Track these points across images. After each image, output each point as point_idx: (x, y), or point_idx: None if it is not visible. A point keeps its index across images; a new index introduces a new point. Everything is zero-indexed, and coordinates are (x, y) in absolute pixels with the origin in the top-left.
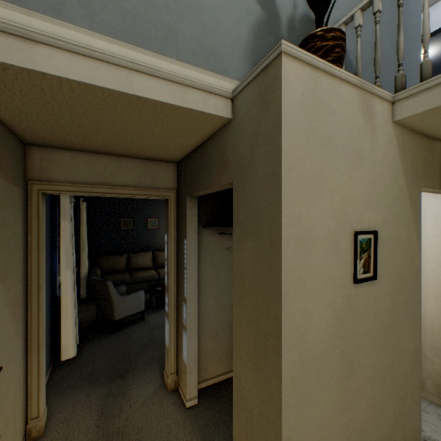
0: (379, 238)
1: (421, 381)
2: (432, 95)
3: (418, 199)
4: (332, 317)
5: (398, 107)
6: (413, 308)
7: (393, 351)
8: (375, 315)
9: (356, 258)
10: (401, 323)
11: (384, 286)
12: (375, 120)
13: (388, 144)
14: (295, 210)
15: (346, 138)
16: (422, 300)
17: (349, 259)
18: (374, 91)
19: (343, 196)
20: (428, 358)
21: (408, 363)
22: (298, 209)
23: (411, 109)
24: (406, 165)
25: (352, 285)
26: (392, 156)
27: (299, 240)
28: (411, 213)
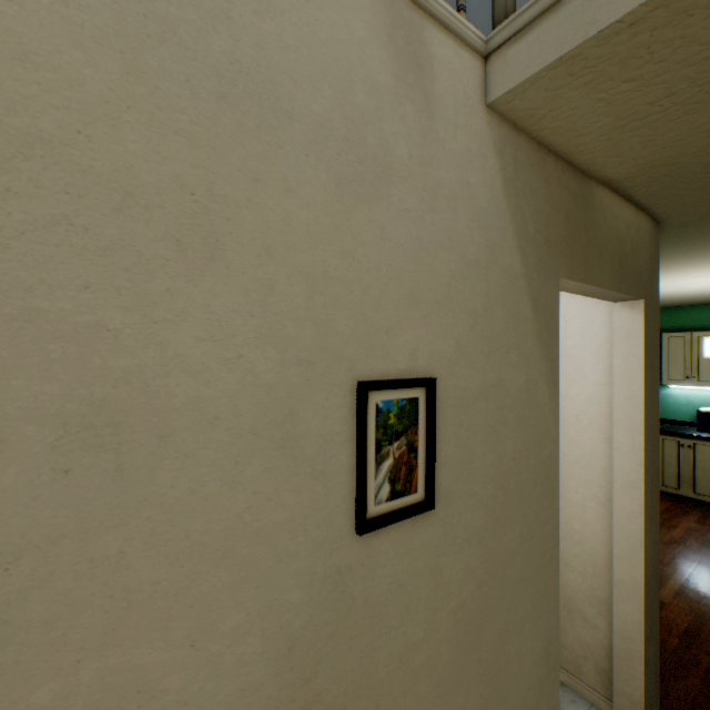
0: (447, 397)
1: (576, 662)
2: (566, 18)
3: (554, 304)
4: (267, 657)
5: (497, 67)
6: (542, 553)
7: (488, 675)
8: (436, 600)
9: (363, 460)
10: (510, 598)
11: (464, 520)
12: (436, 85)
13: (476, 159)
14: (56, 307)
15: (331, 105)
16: (578, 507)
17: (339, 464)
18: (429, 2)
19: (316, 274)
20: (588, 619)
21: (528, 686)
22: (74, 305)
23: (522, 65)
24: (523, 221)
25: (353, 538)
26: (486, 190)
27: (83, 420)
28: (537, 336)
